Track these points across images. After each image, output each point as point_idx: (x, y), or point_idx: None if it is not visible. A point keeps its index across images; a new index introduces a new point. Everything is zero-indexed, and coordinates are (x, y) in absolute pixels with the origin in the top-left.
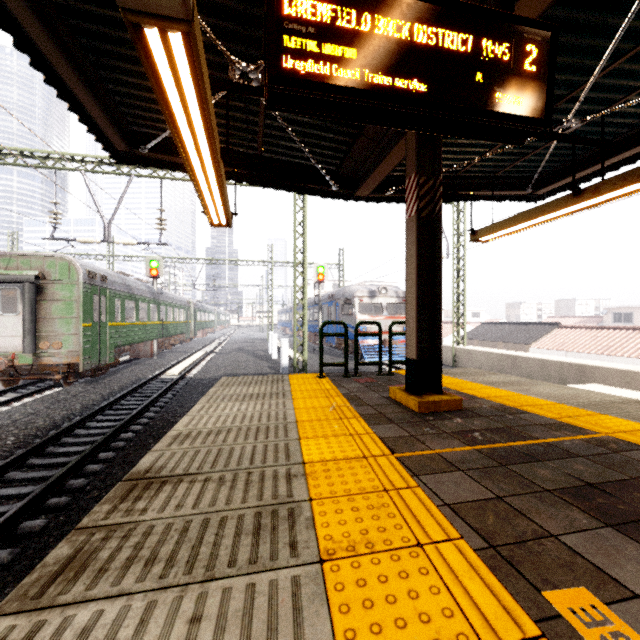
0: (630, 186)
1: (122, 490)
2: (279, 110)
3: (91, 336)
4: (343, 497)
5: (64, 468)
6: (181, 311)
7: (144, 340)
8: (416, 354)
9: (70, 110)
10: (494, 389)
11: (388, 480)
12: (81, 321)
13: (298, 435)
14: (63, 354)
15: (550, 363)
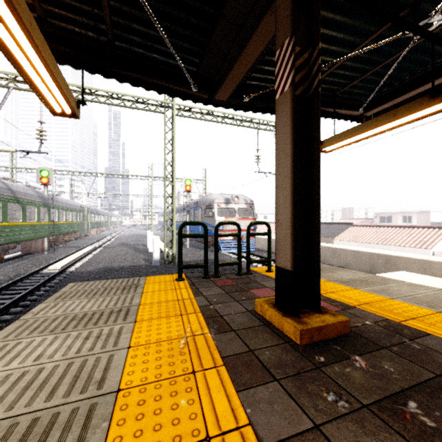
0: None
1: None
2: None
3: None
4: None
5: None
6: (75, 214)
7: (32, 238)
8: (292, 263)
9: None
10: (355, 291)
11: None
12: None
13: None
14: None
15: (362, 254)
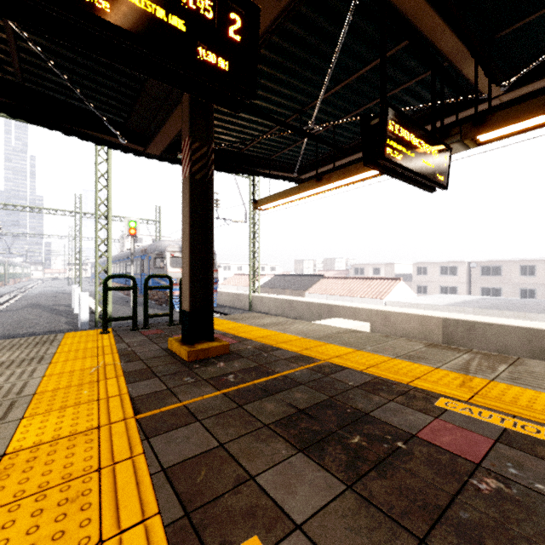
0: (347, 179)
1: None
2: None
3: None
4: (31, 497)
5: None
6: None
7: None
8: (189, 306)
9: None
10: (263, 330)
11: (111, 453)
12: None
13: (24, 413)
14: None
15: (313, 304)
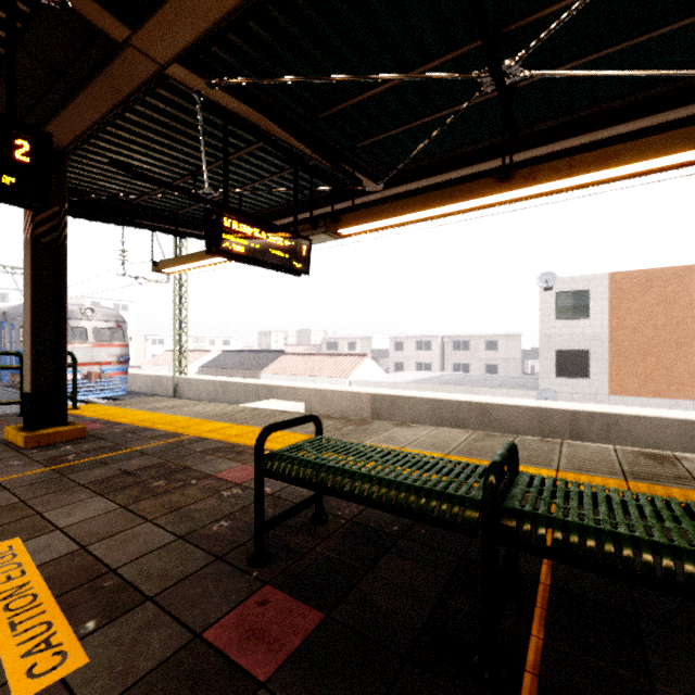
0: None
1: None
2: None
3: None
4: None
5: None
6: None
7: None
8: (31, 387)
9: None
10: (151, 414)
11: None
12: None
13: None
14: None
15: (251, 386)
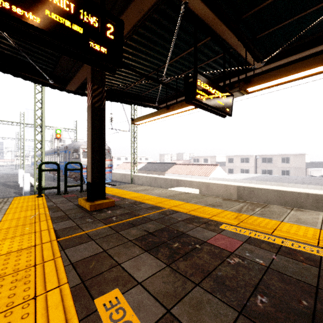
0: (182, 108)
1: None
2: None
3: None
4: None
5: None
6: None
7: None
8: (91, 179)
9: None
10: (136, 193)
11: (42, 257)
12: None
13: None
14: None
15: (168, 179)
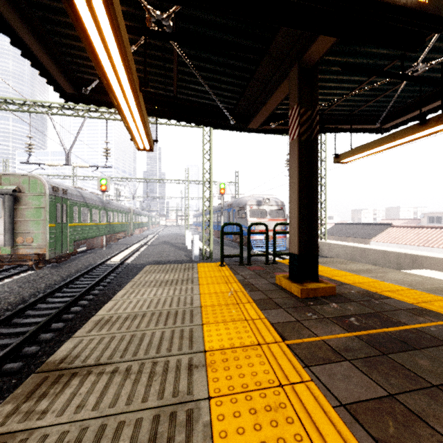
0: None
1: (31, 384)
2: (174, 1)
3: (55, 233)
4: (241, 394)
5: (21, 337)
6: (124, 215)
7: (96, 236)
8: (298, 250)
9: (23, 56)
10: (356, 276)
11: (282, 372)
12: (47, 222)
13: (201, 320)
14: (34, 247)
15: (390, 253)
